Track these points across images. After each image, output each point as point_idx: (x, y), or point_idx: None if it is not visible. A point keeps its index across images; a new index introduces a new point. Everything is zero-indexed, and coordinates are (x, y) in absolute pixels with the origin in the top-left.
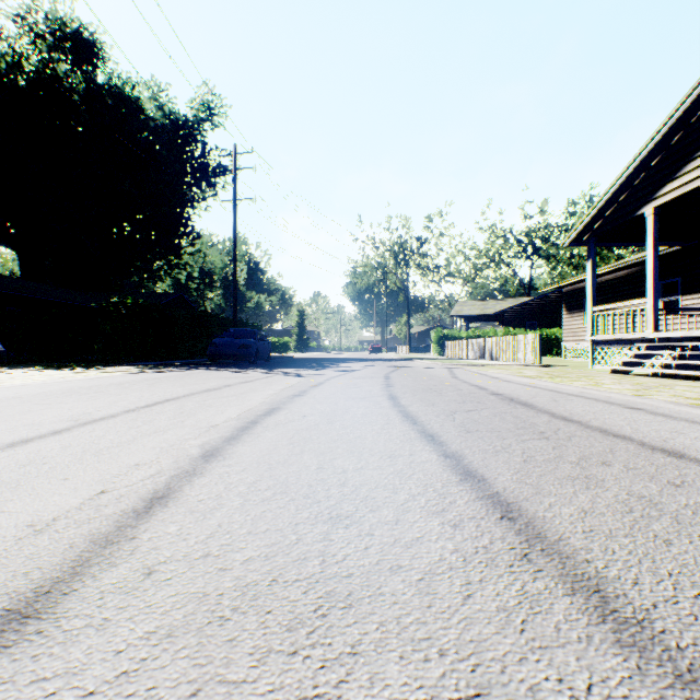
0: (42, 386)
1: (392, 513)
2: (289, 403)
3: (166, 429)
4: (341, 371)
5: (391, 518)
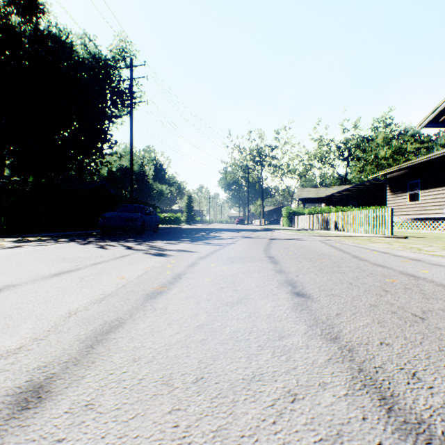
0: None
1: None
2: None
3: None
4: (214, 245)
5: None
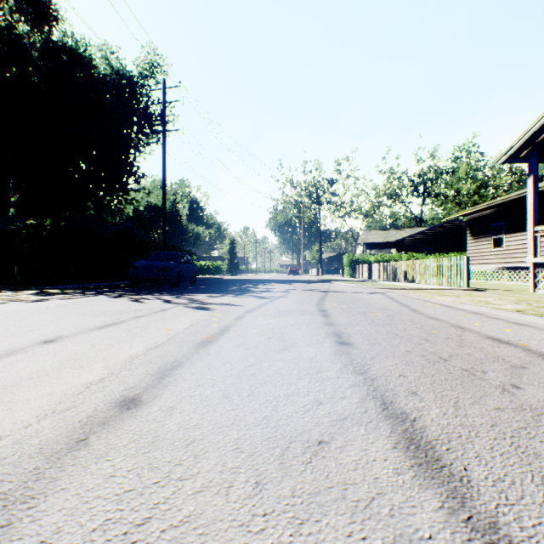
0: None
1: None
2: None
3: None
4: (262, 298)
5: None
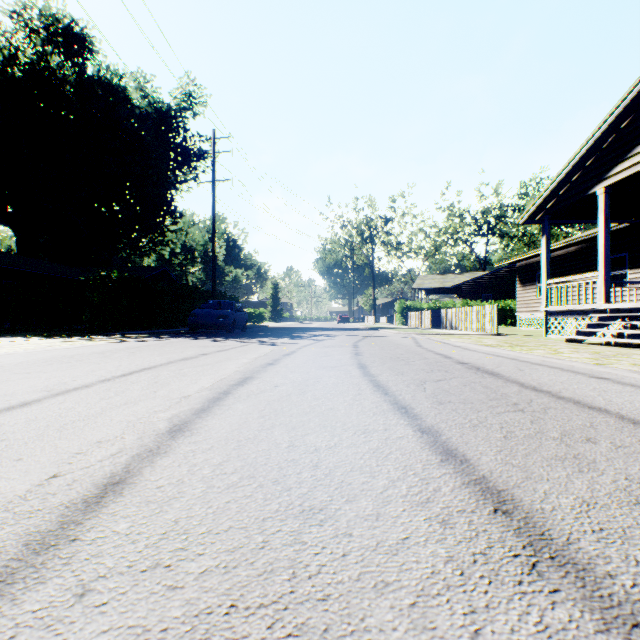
0: (27, 355)
1: (371, 504)
2: (262, 372)
3: (137, 400)
4: (312, 340)
5: (370, 512)
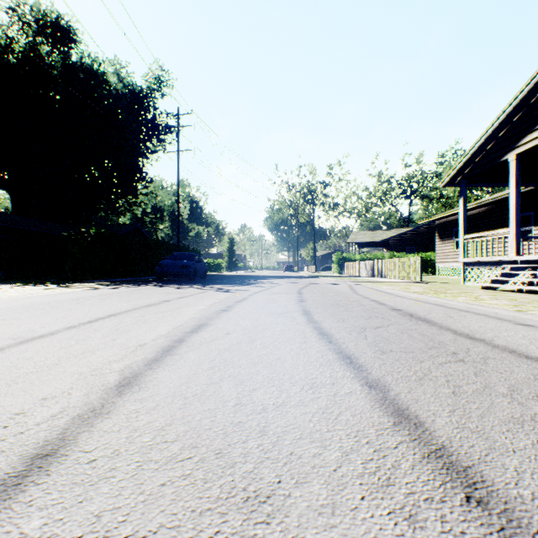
0: (9, 301)
1: (324, 489)
2: (216, 318)
3: (95, 349)
4: (262, 287)
5: (324, 502)
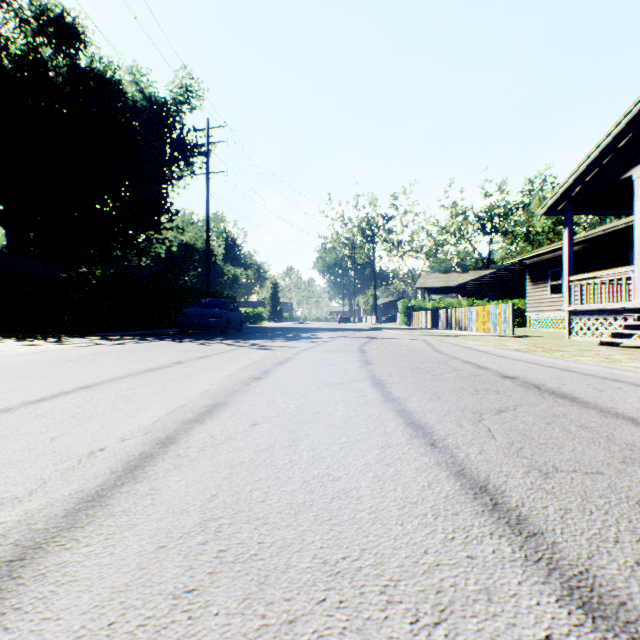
0: None
1: None
2: (241, 392)
3: None
4: (312, 342)
5: None
